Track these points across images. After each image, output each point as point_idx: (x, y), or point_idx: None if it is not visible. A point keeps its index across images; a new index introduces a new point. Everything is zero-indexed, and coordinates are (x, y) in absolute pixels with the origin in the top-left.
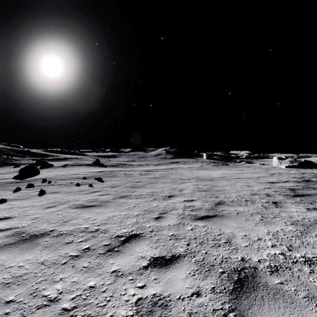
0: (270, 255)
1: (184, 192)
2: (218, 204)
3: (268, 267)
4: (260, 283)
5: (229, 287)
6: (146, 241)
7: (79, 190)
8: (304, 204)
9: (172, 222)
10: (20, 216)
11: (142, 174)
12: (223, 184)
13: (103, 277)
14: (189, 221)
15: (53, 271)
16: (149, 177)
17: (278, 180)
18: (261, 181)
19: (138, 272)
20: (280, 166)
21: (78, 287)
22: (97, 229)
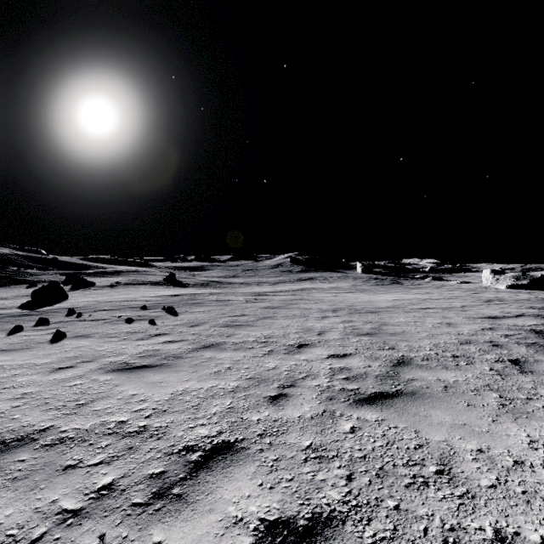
0: None
1: (327, 337)
2: (400, 365)
3: None
4: None
5: None
6: (250, 465)
7: (130, 331)
8: None
9: (308, 410)
10: None
11: (249, 300)
12: (400, 319)
13: None
14: (345, 408)
15: None
16: (262, 305)
17: (503, 313)
18: (472, 315)
19: None
20: (496, 286)
21: None
22: (144, 426)
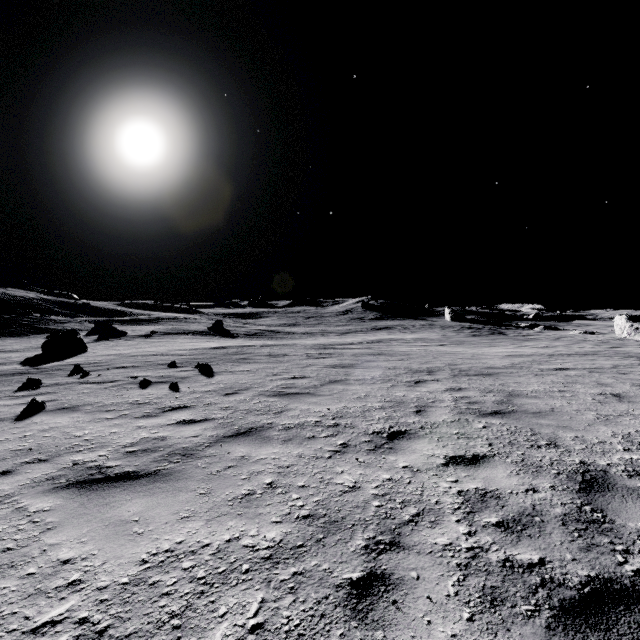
0: None
1: (432, 417)
2: (594, 489)
3: None
4: None
5: None
6: None
7: (138, 402)
8: None
9: None
10: None
11: (311, 356)
12: (535, 387)
13: None
14: None
15: None
16: (328, 363)
17: None
18: None
19: None
20: (636, 338)
21: None
22: None
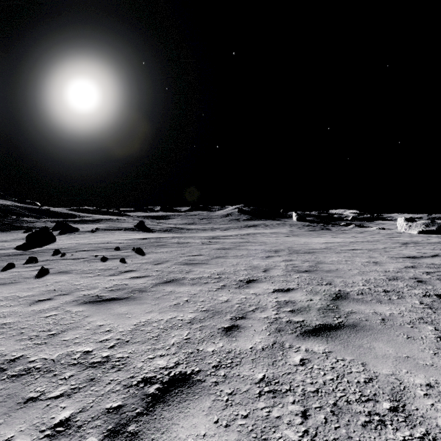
0: None
1: (271, 273)
2: (338, 299)
3: None
4: None
5: None
6: (206, 399)
7: (104, 268)
8: None
9: (259, 341)
10: None
11: (205, 243)
12: (333, 259)
13: None
14: (293, 339)
15: None
16: (215, 247)
17: (420, 253)
18: (394, 255)
19: None
20: (409, 231)
21: None
22: (107, 356)
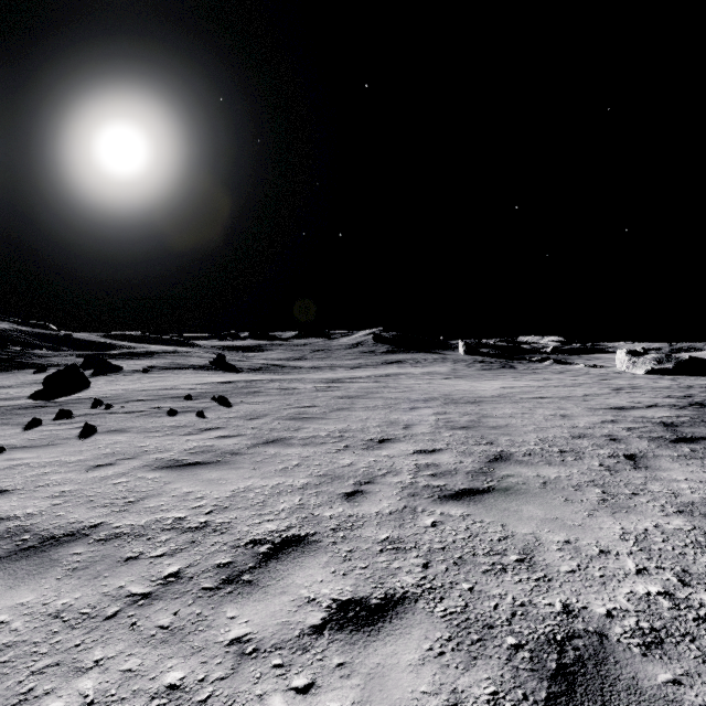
0: (636, 598)
1: (414, 431)
2: (496, 461)
3: (634, 632)
4: (619, 680)
5: (537, 693)
6: (322, 555)
7: (175, 425)
8: (703, 461)
9: (387, 506)
10: (27, 489)
11: (320, 389)
12: (506, 411)
13: (206, 658)
14: (429, 503)
15: (81, 638)
16: (336, 394)
17: (633, 403)
18: (594, 405)
19: (297, 643)
20: (633, 371)
21: (136, 686)
22: (205, 522)
